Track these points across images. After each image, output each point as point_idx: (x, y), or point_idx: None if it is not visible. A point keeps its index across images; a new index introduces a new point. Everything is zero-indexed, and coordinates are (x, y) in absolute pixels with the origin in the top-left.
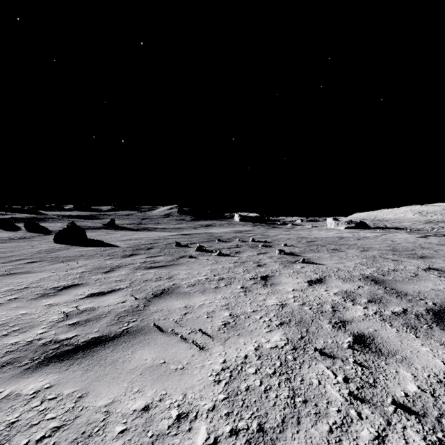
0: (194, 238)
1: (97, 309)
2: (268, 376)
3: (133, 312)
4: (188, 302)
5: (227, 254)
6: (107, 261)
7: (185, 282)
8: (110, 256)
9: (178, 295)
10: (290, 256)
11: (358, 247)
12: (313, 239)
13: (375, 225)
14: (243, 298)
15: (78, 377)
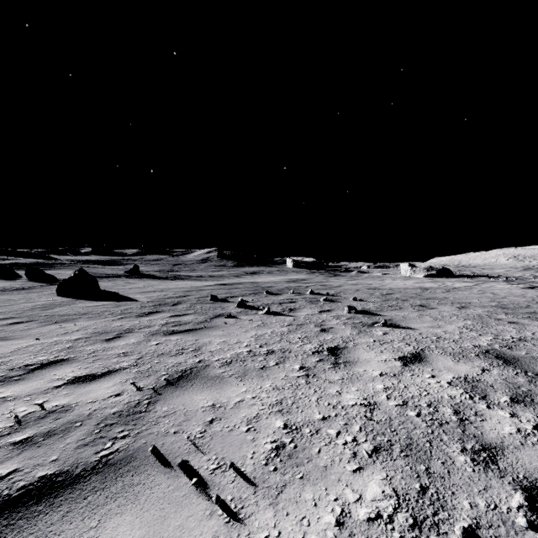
0: (235, 290)
1: (73, 409)
2: None
3: (128, 416)
4: (218, 397)
5: (278, 313)
6: (116, 321)
7: (218, 358)
8: (121, 315)
9: (204, 382)
10: (365, 315)
11: (452, 303)
12: (388, 291)
13: (460, 272)
14: (305, 390)
15: None
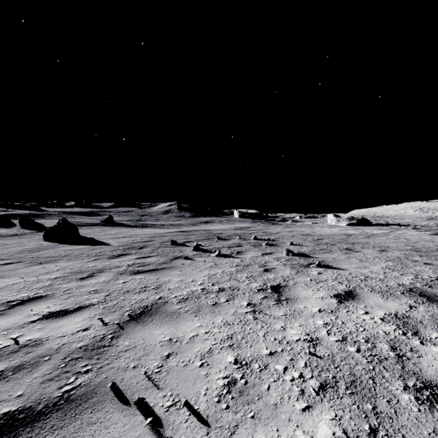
0: (192, 236)
1: (43, 344)
2: None
3: (93, 351)
4: (174, 331)
5: (228, 255)
6: (90, 262)
7: (176, 295)
8: (96, 257)
9: (163, 318)
10: (301, 257)
11: (373, 247)
12: (319, 237)
13: (376, 222)
14: (253, 325)
15: None
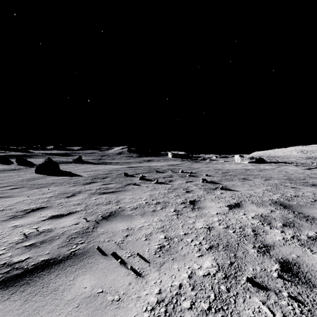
0: (138, 170)
1: (53, 231)
2: (204, 313)
3: (83, 234)
4: (130, 224)
5: (163, 182)
6: (71, 187)
7: (129, 206)
8: (74, 184)
9: (122, 218)
10: (211, 184)
11: (262, 177)
12: (226, 171)
13: (269, 160)
14: (176, 221)
15: (15, 310)
